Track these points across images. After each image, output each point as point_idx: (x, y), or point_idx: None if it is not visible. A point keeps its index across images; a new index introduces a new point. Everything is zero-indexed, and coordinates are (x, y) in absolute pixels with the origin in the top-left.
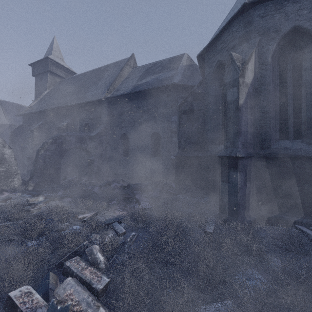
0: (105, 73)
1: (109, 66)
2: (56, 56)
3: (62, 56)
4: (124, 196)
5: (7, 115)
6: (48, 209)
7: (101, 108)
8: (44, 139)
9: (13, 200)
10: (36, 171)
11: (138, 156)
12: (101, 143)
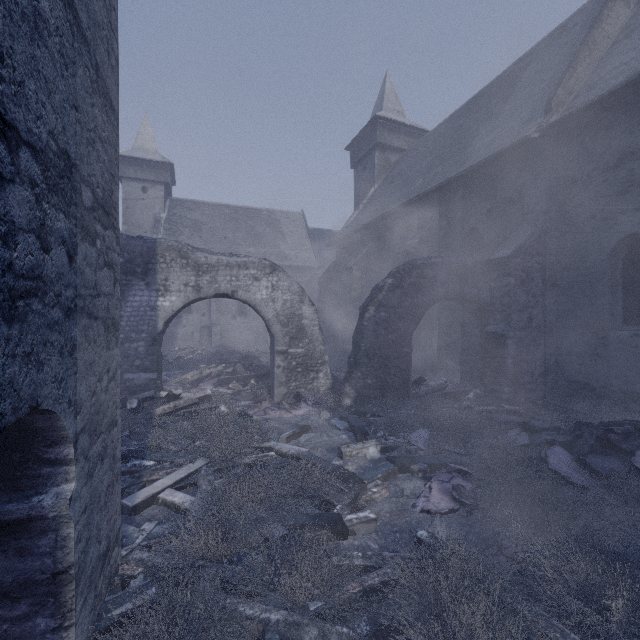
0: (519, 77)
1: (530, 53)
2: (389, 111)
3: (400, 106)
4: None
5: (317, 251)
6: (399, 526)
7: (522, 172)
8: (370, 284)
9: (312, 436)
10: (358, 360)
11: None
12: (528, 280)
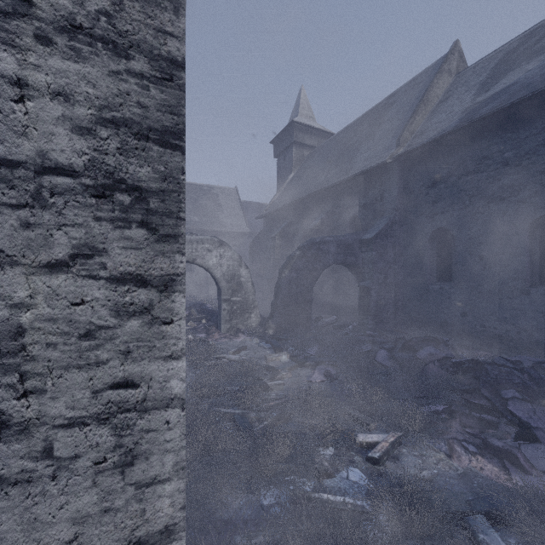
0: (388, 111)
1: (396, 93)
2: (303, 116)
3: (312, 113)
4: (465, 396)
5: (248, 220)
6: (295, 387)
7: (383, 182)
8: (288, 250)
9: (248, 352)
10: (277, 304)
11: (483, 281)
12: (385, 253)
